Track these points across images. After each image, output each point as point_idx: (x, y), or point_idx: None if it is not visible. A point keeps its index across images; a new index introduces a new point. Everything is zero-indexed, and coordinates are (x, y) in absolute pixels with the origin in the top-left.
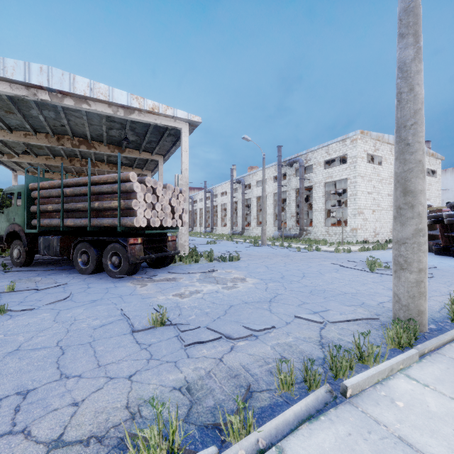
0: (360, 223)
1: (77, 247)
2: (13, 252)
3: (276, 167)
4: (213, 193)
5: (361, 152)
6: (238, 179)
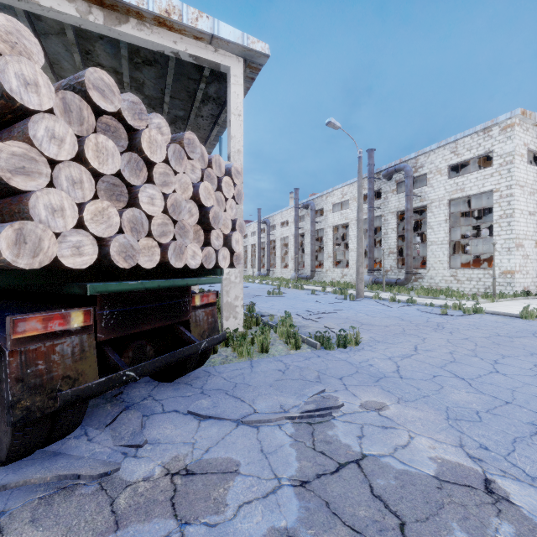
0: (519, 262)
1: None
2: None
3: (363, 181)
4: (270, 223)
5: (520, 147)
6: (306, 202)
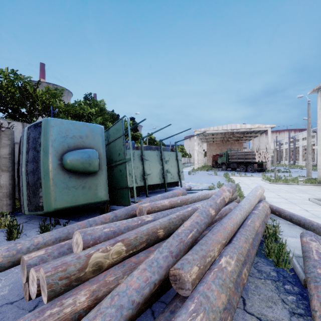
0: None
1: (240, 166)
2: (223, 167)
3: None
4: (296, 138)
5: None
6: (314, 130)
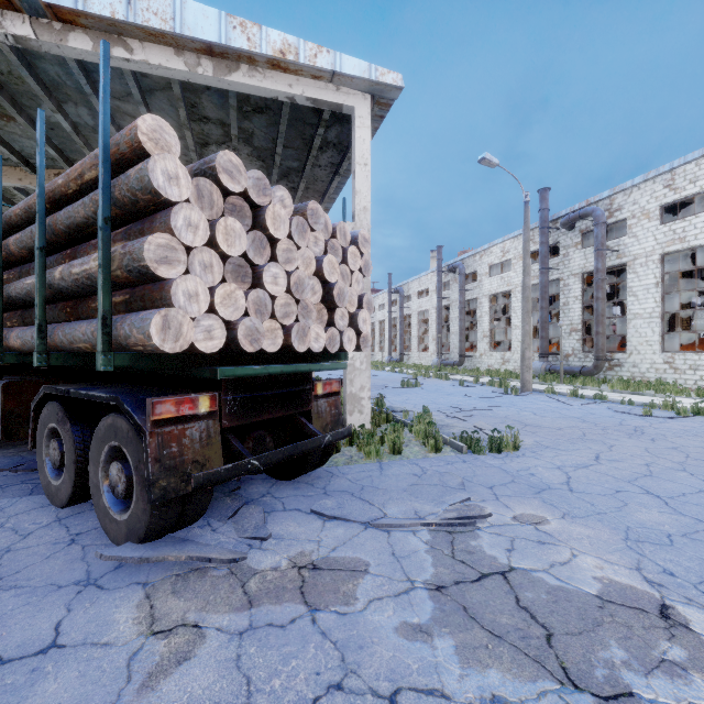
0: None
1: (42, 416)
2: None
3: (533, 233)
4: (404, 293)
5: None
6: (452, 264)
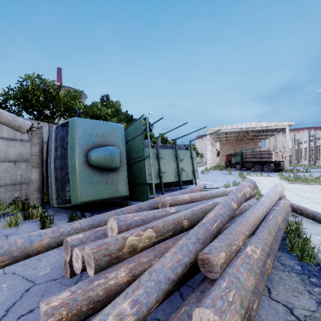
0: None
1: (256, 166)
2: (237, 167)
3: None
4: (316, 137)
5: None
6: None
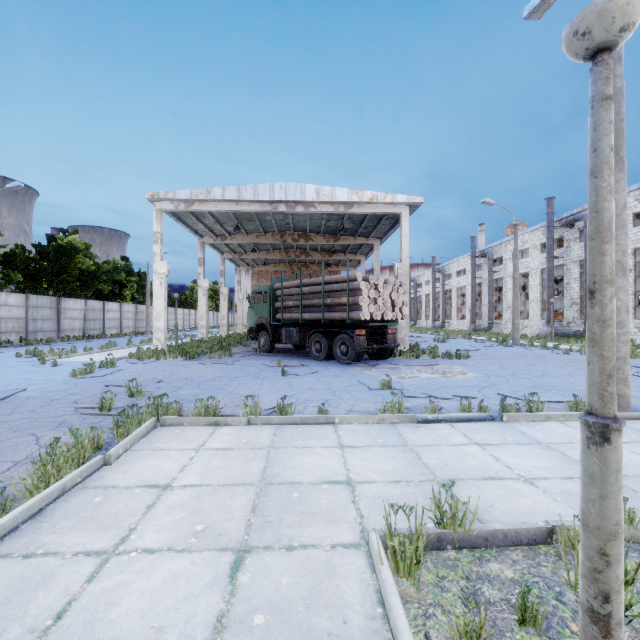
0: None
1: (312, 337)
2: (261, 340)
3: (544, 229)
4: (445, 272)
5: None
6: (483, 251)
